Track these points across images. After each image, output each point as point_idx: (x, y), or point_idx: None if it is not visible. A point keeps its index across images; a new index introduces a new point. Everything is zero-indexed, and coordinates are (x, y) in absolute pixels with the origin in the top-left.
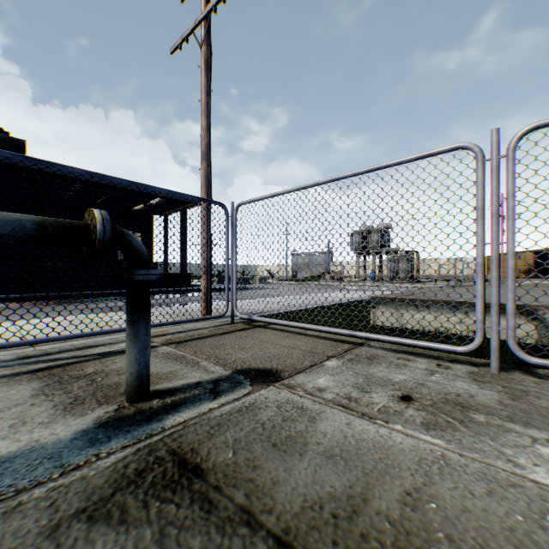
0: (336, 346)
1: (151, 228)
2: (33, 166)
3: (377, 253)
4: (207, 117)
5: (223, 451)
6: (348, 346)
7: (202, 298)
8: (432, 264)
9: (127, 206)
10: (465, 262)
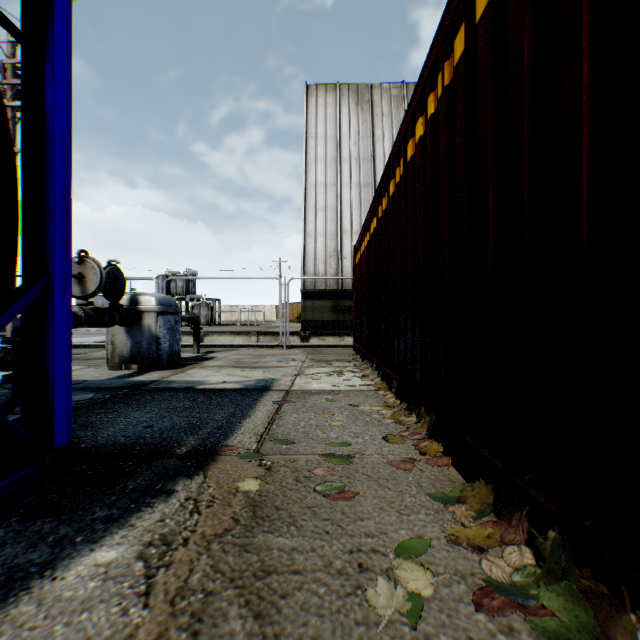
0: None
1: None
2: None
3: (184, 299)
4: None
5: None
6: None
7: (11, 335)
8: (234, 311)
9: None
10: (264, 309)
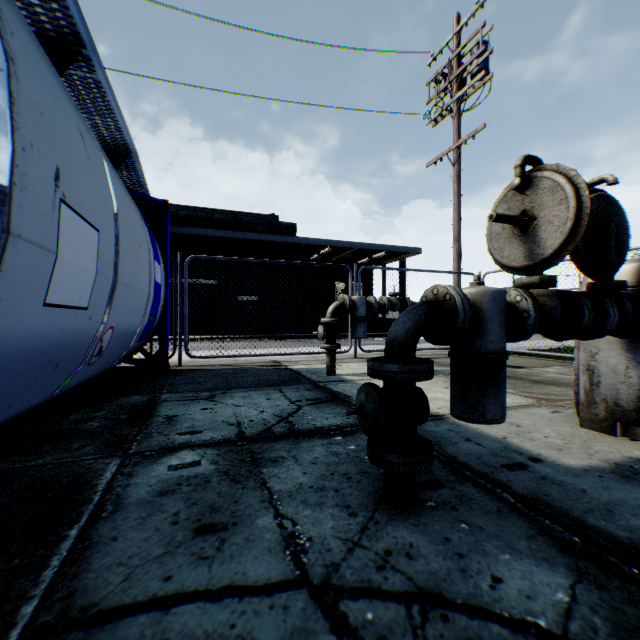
0: (561, 363)
1: (370, 278)
2: (304, 242)
3: None
4: (458, 212)
5: (507, 374)
6: (570, 364)
7: None
8: None
9: (352, 260)
10: None
